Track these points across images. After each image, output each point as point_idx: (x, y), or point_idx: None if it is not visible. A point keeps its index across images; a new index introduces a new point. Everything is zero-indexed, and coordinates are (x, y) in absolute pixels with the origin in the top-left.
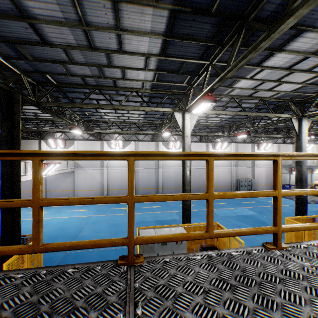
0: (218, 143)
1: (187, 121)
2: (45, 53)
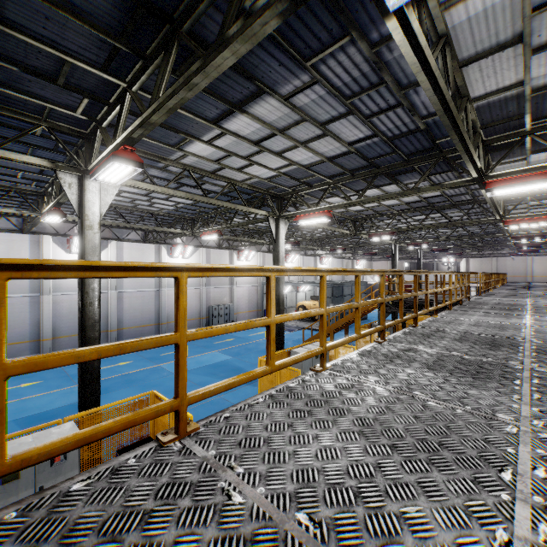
0: (178, 246)
1: (91, 196)
2: None
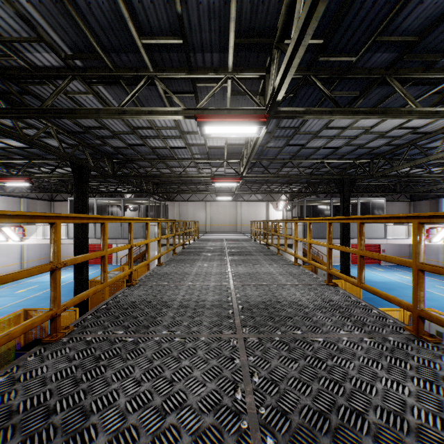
0: None
1: None
2: (346, 149)
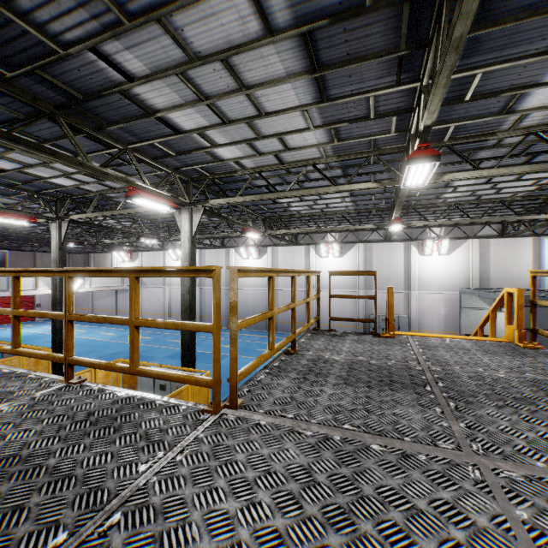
0: (321, 245)
1: (54, 232)
2: None
